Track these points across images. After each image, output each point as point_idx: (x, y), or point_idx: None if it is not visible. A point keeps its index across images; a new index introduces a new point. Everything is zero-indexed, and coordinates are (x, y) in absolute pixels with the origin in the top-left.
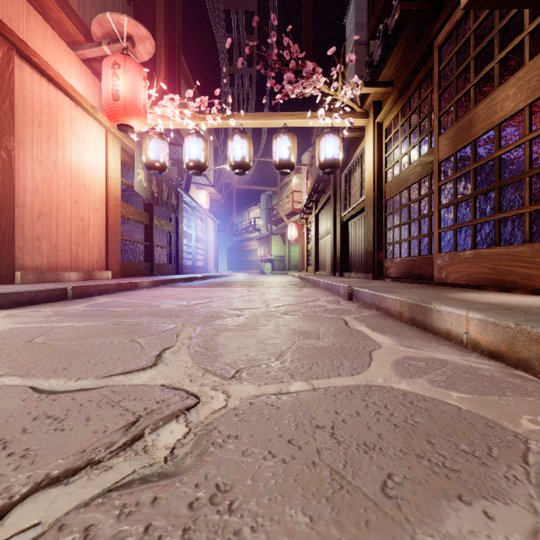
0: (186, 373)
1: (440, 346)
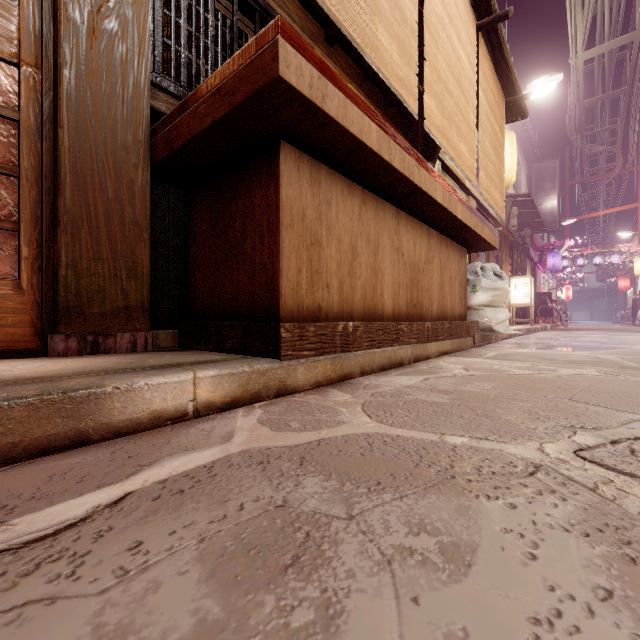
0: (635, 497)
1: (196, 427)
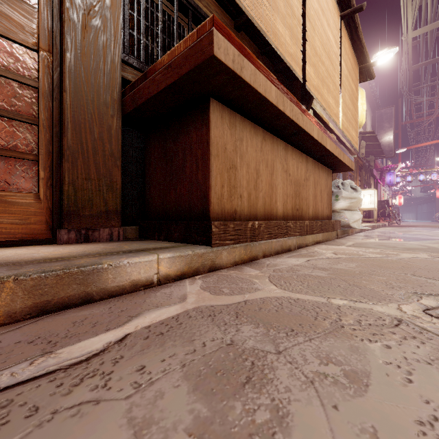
0: None
1: (160, 292)
